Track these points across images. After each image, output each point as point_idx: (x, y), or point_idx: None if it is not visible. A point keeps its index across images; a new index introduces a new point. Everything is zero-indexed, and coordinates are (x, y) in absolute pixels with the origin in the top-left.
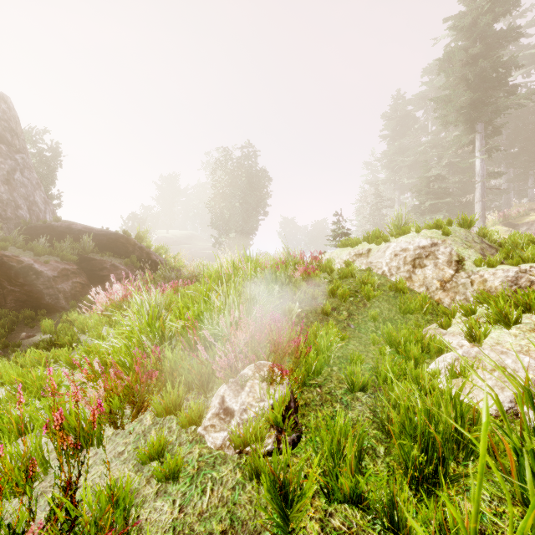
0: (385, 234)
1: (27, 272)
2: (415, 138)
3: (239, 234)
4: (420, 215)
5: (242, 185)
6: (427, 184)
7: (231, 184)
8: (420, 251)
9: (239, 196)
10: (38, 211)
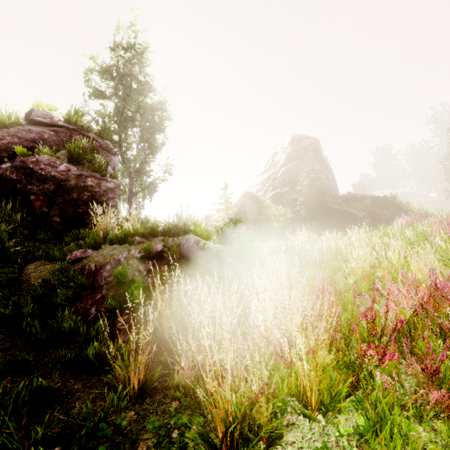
0: None
1: (352, 216)
2: None
3: None
4: None
5: None
6: None
7: None
8: None
9: None
10: (335, 190)
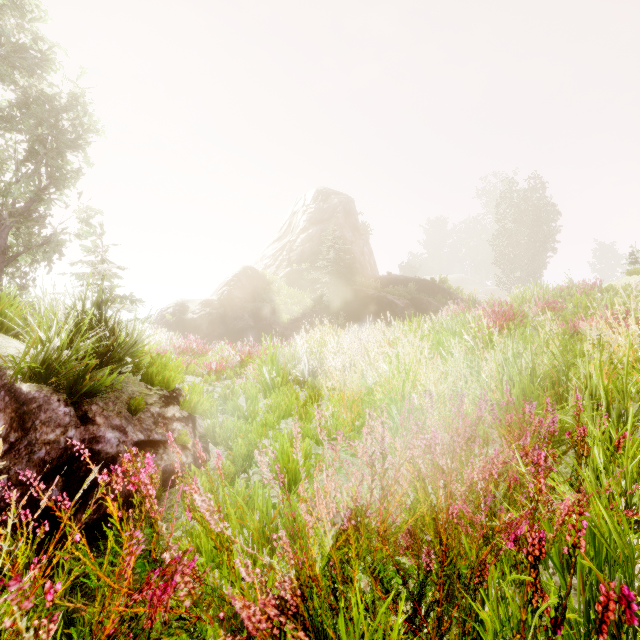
0: None
1: (391, 305)
2: None
3: (525, 273)
4: None
5: (529, 221)
6: None
7: (515, 221)
8: None
9: (525, 233)
10: (373, 270)
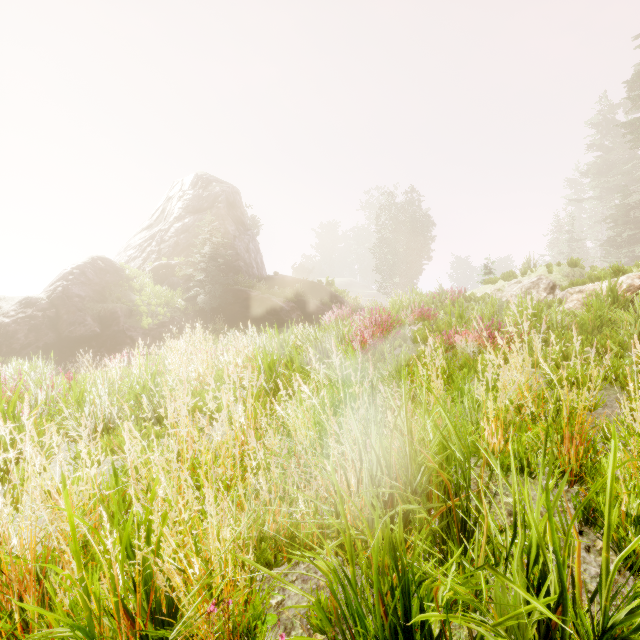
0: (515, 274)
1: (275, 307)
2: (625, 151)
3: (403, 279)
4: (617, 248)
5: (406, 231)
6: (626, 212)
7: (395, 230)
8: (530, 284)
9: (403, 242)
10: (260, 269)
